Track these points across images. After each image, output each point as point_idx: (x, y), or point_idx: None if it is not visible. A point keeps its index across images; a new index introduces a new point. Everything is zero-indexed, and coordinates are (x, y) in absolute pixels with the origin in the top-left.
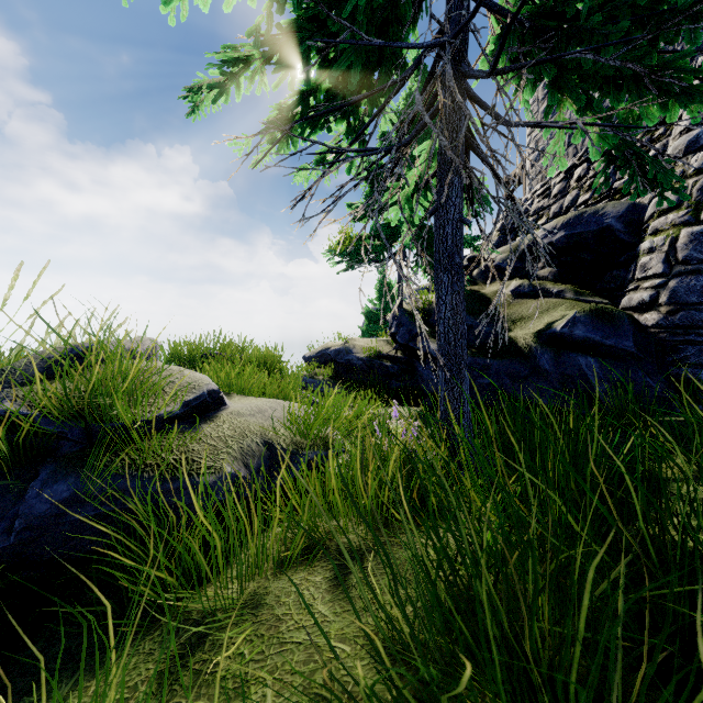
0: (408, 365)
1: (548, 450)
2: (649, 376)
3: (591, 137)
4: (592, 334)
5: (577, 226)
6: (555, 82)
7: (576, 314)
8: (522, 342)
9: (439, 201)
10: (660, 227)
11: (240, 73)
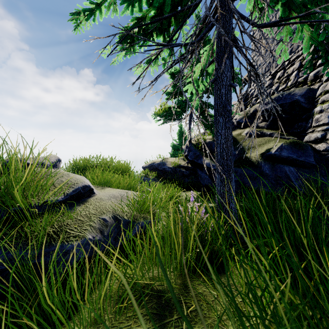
0: (193, 171)
1: (319, 239)
2: (323, 176)
3: (305, 38)
4: (291, 155)
5: (279, 100)
6: (286, 3)
7: (282, 144)
8: (253, 159)
9: (217, 74)
10: (326, 99)
11: (101, 4)
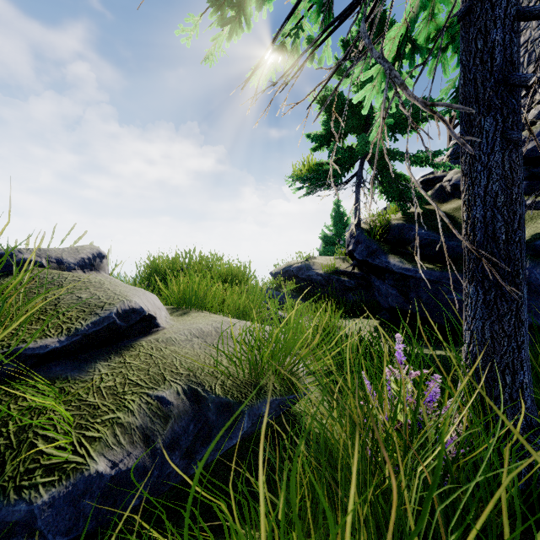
0: (363, 280)
1: None
2: None
3: None
4: None
5: None
6: None
7: None
8: None
9: None
10: None
11: None
